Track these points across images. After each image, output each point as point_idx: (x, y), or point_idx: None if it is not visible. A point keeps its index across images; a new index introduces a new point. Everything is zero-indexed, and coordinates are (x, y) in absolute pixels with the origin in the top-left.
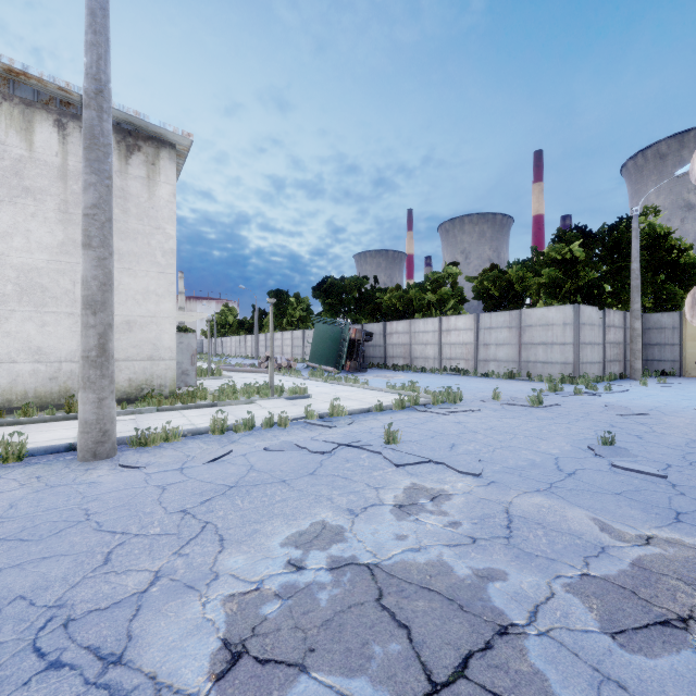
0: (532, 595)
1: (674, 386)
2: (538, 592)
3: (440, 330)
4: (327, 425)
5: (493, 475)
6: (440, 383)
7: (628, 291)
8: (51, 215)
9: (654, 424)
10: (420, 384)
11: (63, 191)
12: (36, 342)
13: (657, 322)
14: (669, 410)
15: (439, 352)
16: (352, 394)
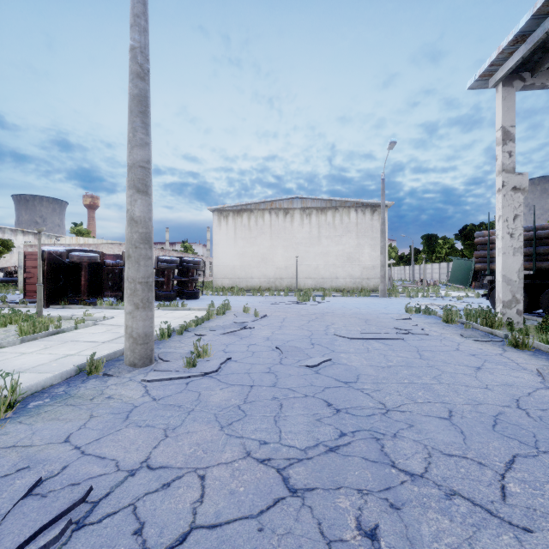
0: (461, 307)
1: None
2: (462, 307)
3: None
4: (442, 298)
5: (480, 304)
6: None
7: None
8: (354, 237)
9: None
10: None
11: (356, 229)
12: (350, 273)
13: None
14: None
15: None
16: (463, 294)
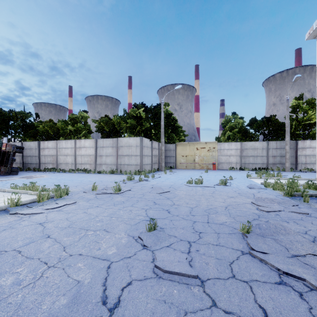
0: None
1: (175, 173)
2: None
3: (76, 147)
4: None
5: None
6: (68, 179)
7: (160, 134)
8: None
9: (173, 198)
10: (51, 181)
11: None
12: None
13: (169, 147)
14: (176, 186)
15: (75, 160)
16: None
